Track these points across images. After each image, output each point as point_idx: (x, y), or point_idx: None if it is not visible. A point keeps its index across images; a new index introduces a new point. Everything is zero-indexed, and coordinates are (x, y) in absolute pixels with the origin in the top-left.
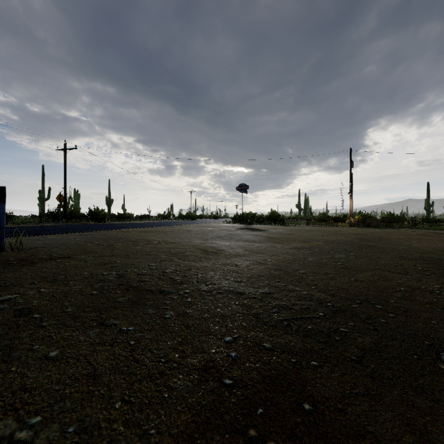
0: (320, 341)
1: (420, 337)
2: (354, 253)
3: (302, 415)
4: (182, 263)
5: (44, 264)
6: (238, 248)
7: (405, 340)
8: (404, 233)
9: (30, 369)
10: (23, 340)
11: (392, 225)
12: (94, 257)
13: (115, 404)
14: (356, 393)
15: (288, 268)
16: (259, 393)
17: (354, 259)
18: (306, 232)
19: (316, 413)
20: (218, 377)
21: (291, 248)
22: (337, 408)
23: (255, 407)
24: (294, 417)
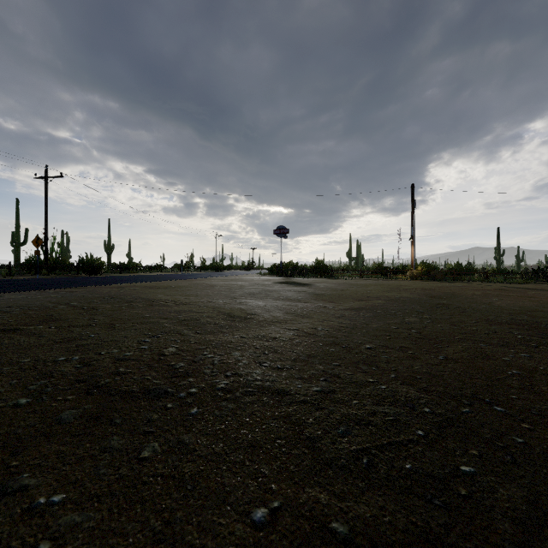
0: (437, 504)
1: None
2: (427, 315)
3: None
4: (193, 338)
5: None
6: (276, 311)
7: None
8: (479, 288)
9: None
10: None
11: (461, 278)
12: (57, 329)
13: None
14: None
15: (348, 342)
16: None
17: (431, 324)
18: (362, 287)
19: None
20: None
21: (346, 308)
22: None
23: None
24: None
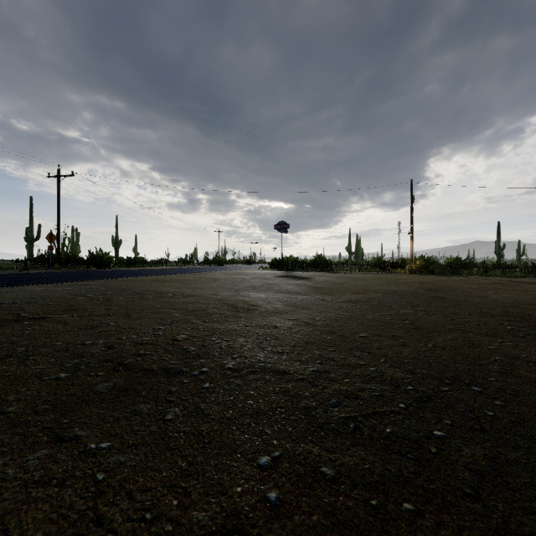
0: (409, 458)
1: None
2: (422, 308)
3: None
4: (202, 326)
5: (3, 329)
6: (277, 302)
7: (532, 449)
8: (476, 281)
9: None
10: None
11: (459, 272)
12: (79, 317)
13: None
14: None
15: (344, 331)
16: None
17: (425, 316)
18: (361, 281)
19: None
20: None
21: (343, 301)
22: None
23: None
24: None
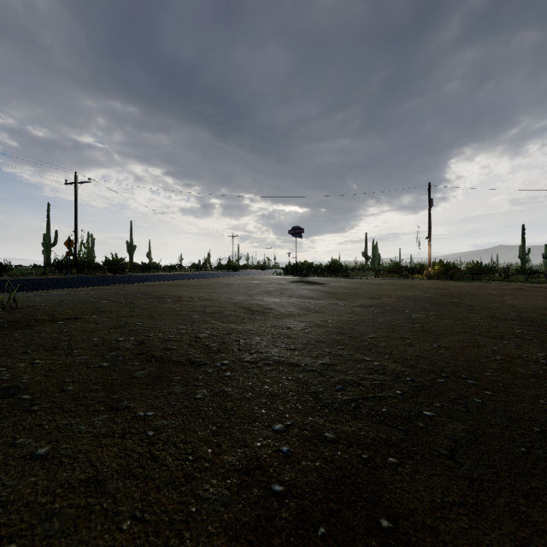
0: (399, 429)
1: (526, 422)
2: (435, 312)
3: (379, 536)
4: (220, 326)
5: (43, 327)
6: (291, 306)
7: (508, 427)
8: (496, 287)
9: (9, 473)
10: (4, 431)
11: (480, 278)
12: (108, 318)
13: (122, 524)
14: (450, 502)
15: (354, 332)
16: (320, 503)
17: (436, 320)
18: (375, 286)
19: (398, 533)
20: (265, 482)
21: (356, 305)
22: (426, 525)
23: (315, 525)
24: (368, 540)
